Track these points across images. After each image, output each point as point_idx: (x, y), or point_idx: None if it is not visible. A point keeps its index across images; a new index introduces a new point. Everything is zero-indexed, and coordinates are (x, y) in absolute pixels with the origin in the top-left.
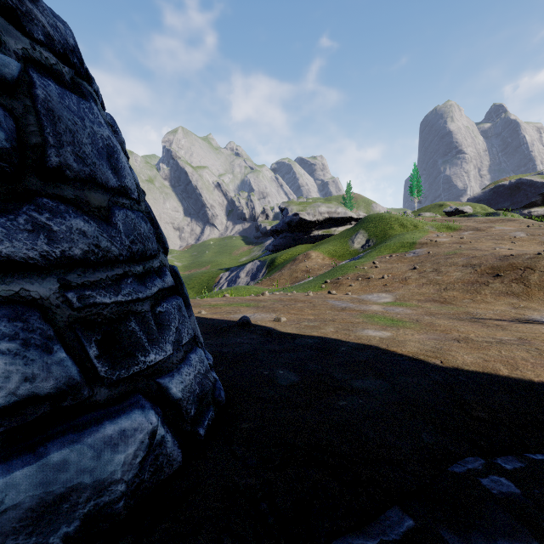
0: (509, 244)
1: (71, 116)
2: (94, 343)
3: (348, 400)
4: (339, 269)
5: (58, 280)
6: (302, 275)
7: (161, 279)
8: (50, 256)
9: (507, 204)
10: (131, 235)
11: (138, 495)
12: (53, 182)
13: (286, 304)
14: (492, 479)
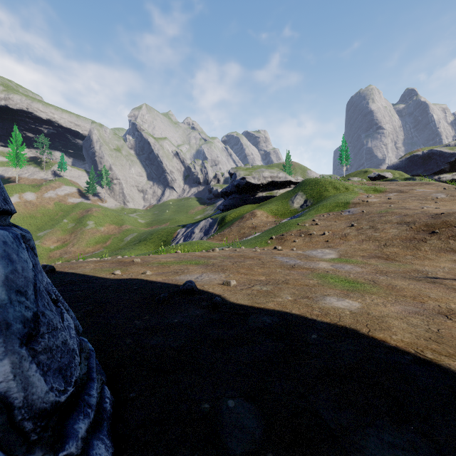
0: (433, 204)
1: None
2: None
3: None
4: (282, 225)
5: None
6: (248, 231)
7: None
8: None
9: (420, 171)
10: None
11: None
12: None
13: (235, 261)
14: None
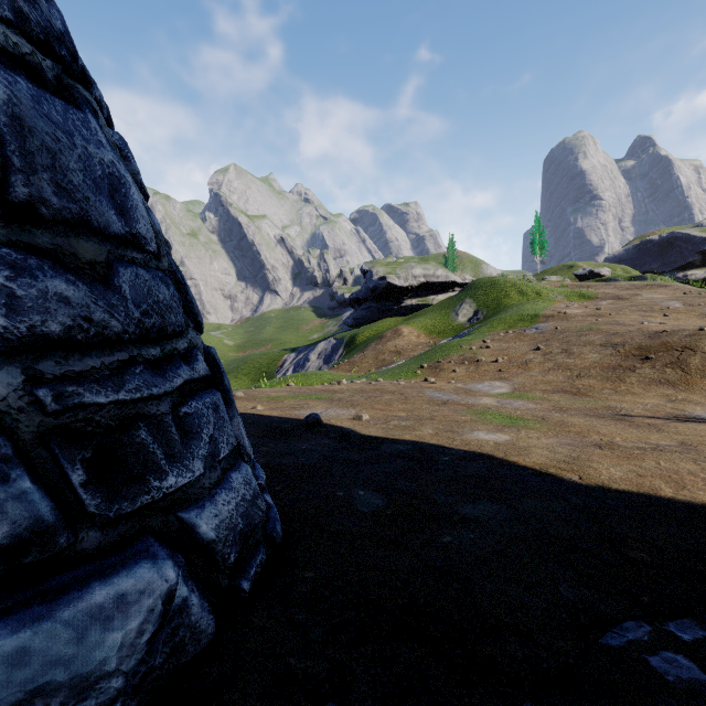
0: (661, 317)
1: (52, 128)
2: (80, 464)
3: (453, 535)
4: (439, 349)
5: (22, 370)
6: (390, 358)
7: (190, 366)
8: (10, 334)
9: (656, 265)
10: (143, 304)
11: (145, 690)
12: (20, 224)
13: (369, 396)
14: (665, 658)
